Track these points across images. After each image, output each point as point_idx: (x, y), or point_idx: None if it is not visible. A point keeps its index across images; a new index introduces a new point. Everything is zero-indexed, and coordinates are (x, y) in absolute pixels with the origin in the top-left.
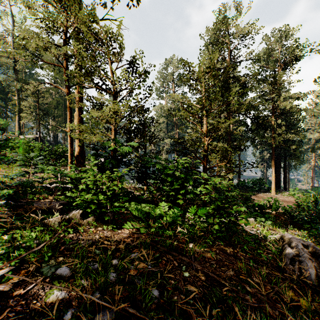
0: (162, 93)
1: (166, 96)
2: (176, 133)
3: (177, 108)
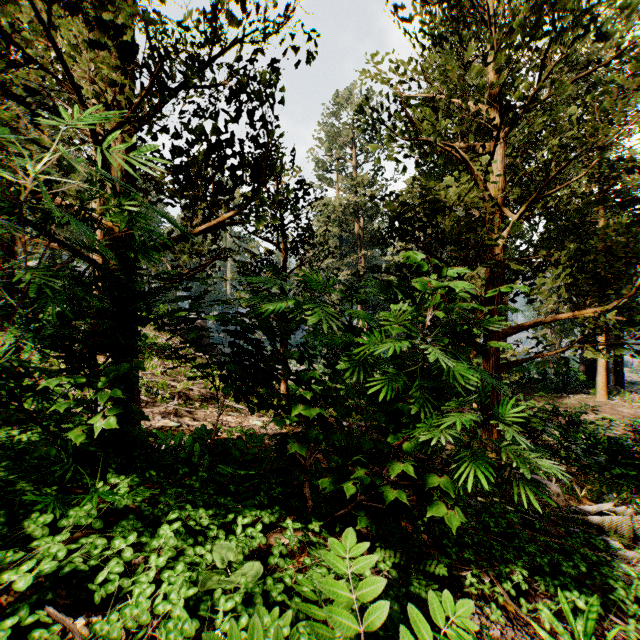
0: (330, 172)
1: (338, 179)
2: (360, 258)
3: (364, 203)
